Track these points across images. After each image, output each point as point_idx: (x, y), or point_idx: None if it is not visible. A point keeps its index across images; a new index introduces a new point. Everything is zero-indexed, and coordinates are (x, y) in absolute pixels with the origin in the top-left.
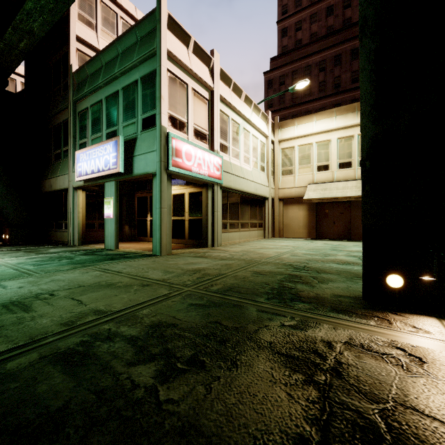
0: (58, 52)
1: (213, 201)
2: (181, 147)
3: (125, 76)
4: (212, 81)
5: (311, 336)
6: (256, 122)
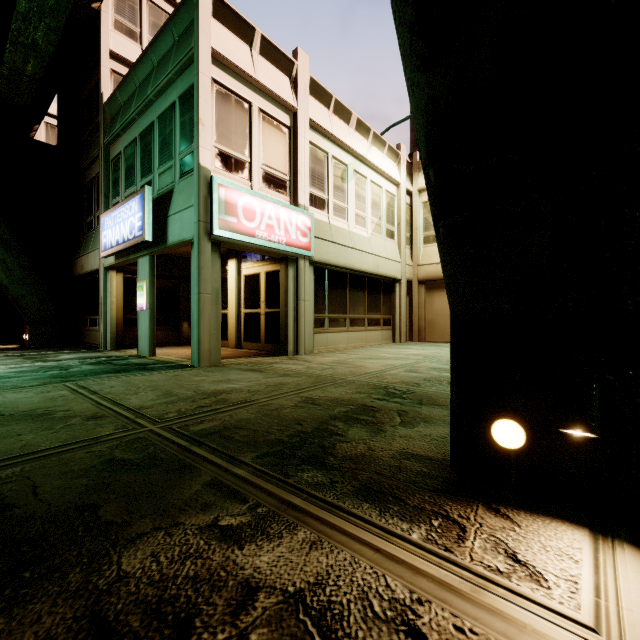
0: (91, 78)
1: (297, 284)
2: (236, 199)
3: (161, 99)
4: (295, 97)
5: (235, 563)
6: (377, 162)
